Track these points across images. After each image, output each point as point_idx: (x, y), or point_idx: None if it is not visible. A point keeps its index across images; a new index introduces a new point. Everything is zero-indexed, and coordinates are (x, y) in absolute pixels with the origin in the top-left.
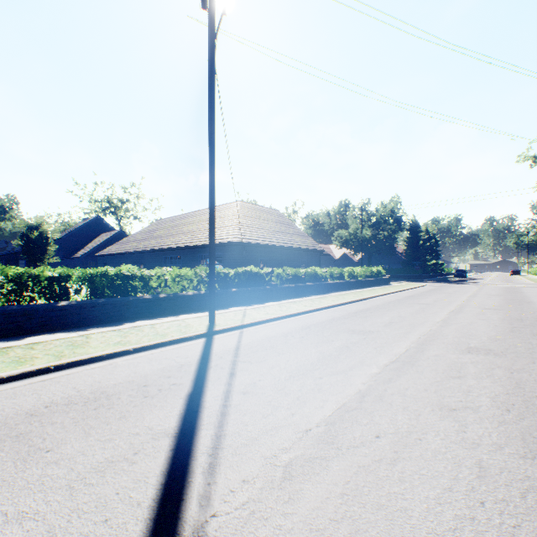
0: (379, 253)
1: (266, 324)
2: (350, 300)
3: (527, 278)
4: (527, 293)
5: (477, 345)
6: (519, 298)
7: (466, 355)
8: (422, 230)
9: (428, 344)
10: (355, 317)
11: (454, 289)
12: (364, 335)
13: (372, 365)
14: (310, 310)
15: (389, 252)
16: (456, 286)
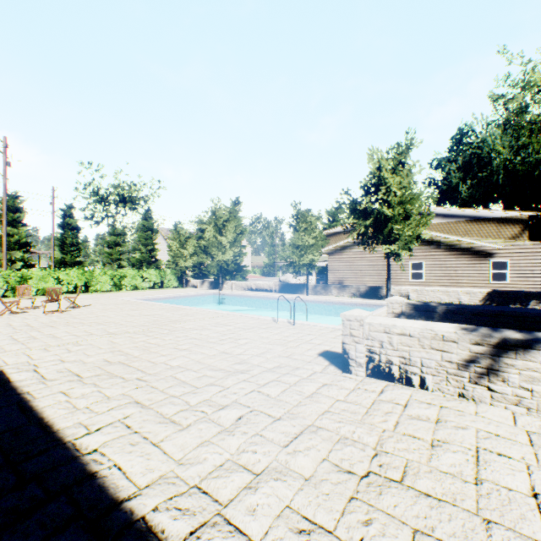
0: None
1: None
2: None
3: None
4: None
5: None
6: None
7: None
8: None
9: None
10: None
11: None
12: None
13: None
14: None
15: None
16: None
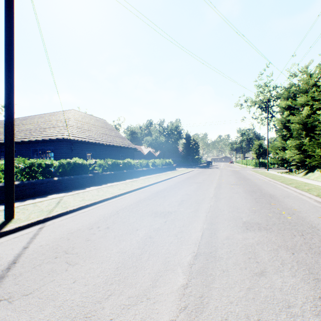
0: (169, 151)
1: (77, 212)
2: (153, 182)
3: (237, 165)
4: (243, 173)
5: (247, 219)
6: (242, 176)
7: (247, 233)
8: (191, 139)
9: (215, 223)
10: (157, 197)
11: (209, 172)
12: (165, 217)
13: (177, 268)
14: (123, 193)
15: (175, 151)
16: (210, 170)
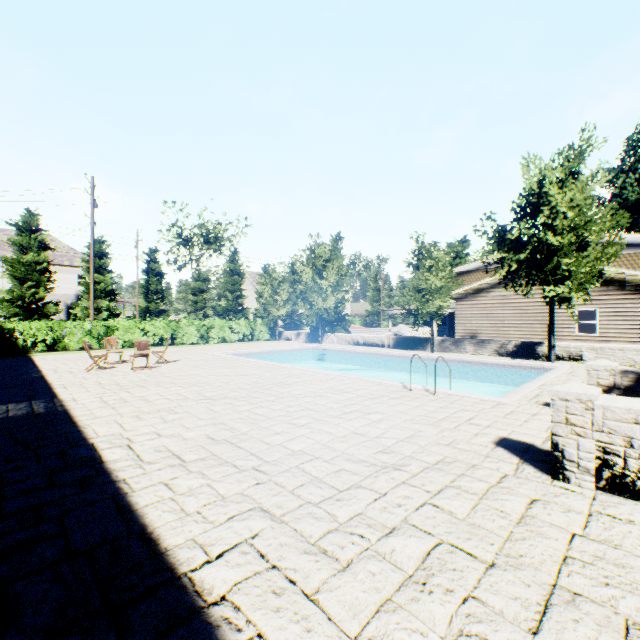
0: None
1: None
2: None
3: None
4: None
5: None
6: None
7: None
8: None
9: None
10: None
11: None
12: None
13: None
14: None
15: None
16: None
